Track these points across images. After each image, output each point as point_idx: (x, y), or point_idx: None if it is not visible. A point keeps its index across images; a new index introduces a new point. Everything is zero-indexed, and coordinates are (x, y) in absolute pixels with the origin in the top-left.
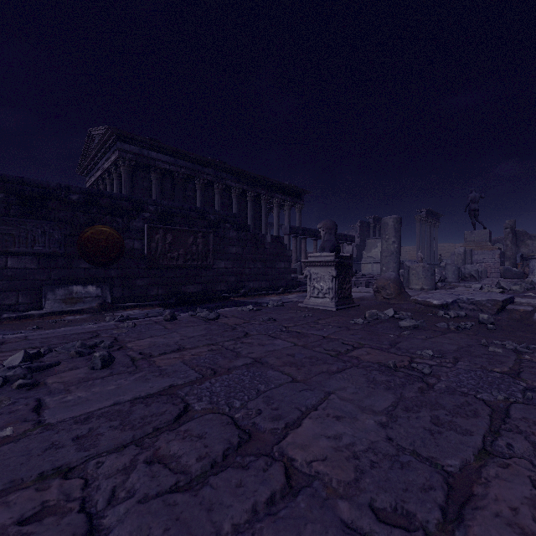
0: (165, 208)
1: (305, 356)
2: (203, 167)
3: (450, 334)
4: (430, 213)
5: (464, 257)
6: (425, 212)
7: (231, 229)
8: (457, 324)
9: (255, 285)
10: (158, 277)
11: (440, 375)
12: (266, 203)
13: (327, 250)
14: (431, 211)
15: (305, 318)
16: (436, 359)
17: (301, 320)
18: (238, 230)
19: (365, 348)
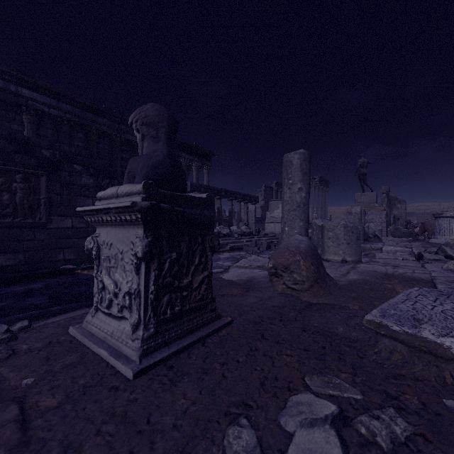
0: None
1: None
2: (95, 116)
3: None
4: (322, 180)
5: (360, 216)
6: (318, 179)
7: (84, 174)
8: None
9: None
10: None
11: None
12: None
13: (138, 180)
14: (323, 178)
15: None
16: None
17: None
18: (96, 176)
19: None
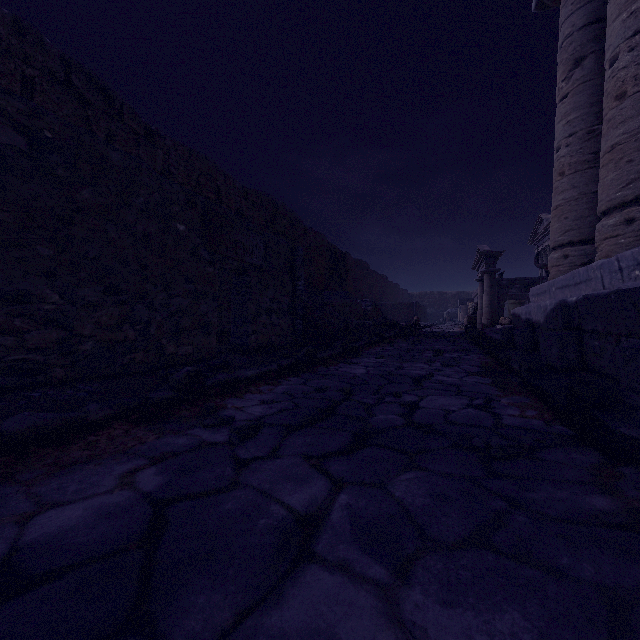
0: None
1: None
2: None
3: None
4: None
5: None
6: None
7: None
8: None
9: None
10: None
11: None
12: None
13: None
14: None
15: None
16: None
17: None
18: None
19: None
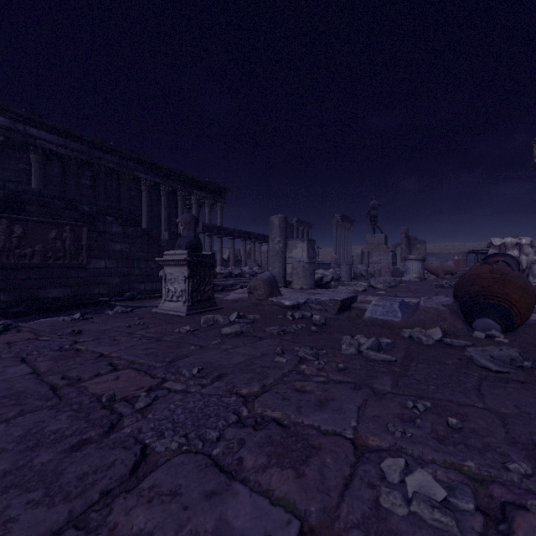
0: (11, 193)
1: (6, 393)
2: (103, 153)
3: (265, 341)
4: (345, 218)
5: (361, 258)
6: (341, 217)
7: (114, 223)
8: (284, 328)
9: (148, 286)
10: (0, 279)
11: (154, 409)
12: (183, 198)
13: (183, 248)
14: (346, 216)
15: (127, 328)
16: (192, 381)
17: (118, 331)
18: (124, 225)
19: (125, 370)
